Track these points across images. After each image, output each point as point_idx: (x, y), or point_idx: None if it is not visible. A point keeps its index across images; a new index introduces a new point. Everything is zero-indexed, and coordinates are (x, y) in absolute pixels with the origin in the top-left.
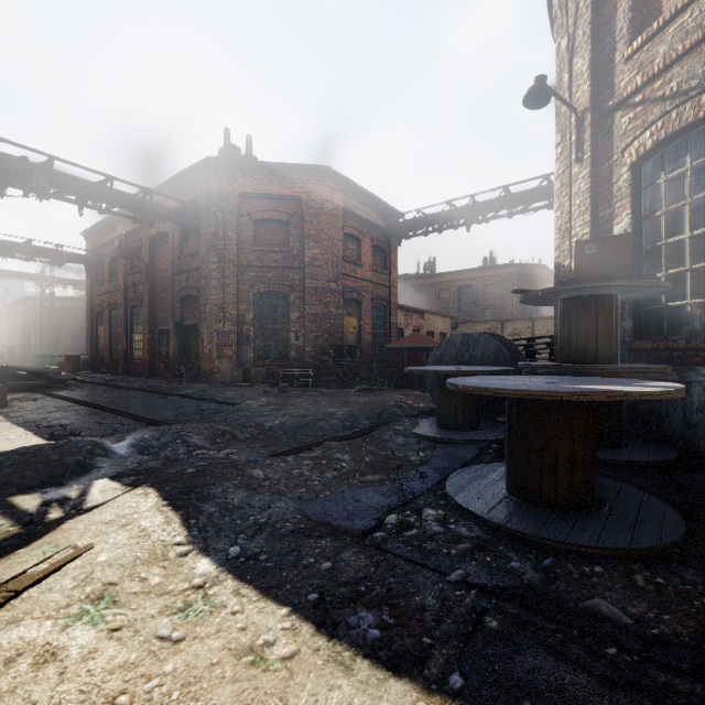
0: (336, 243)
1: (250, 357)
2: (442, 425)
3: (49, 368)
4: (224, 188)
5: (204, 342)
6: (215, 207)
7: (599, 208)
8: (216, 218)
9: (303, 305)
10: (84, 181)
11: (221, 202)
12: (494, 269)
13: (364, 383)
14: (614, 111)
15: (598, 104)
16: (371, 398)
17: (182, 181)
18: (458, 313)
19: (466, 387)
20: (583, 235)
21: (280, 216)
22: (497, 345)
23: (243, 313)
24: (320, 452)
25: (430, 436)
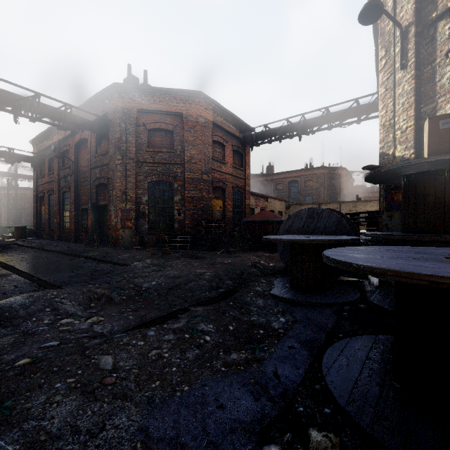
0: (207, 147)
1: (145, 228)
2: (295, 286)
3: (4, 235)
4: (126, 106)
5: (111, 216)
6: (119, 119)
7: (422, 104)
8: (120, 127)
9: (183, 191)
10: (17, 95)
11: (124, 115)
12: (312, 170)
13: (227, 246)
14: (437, 21)
15: (421, 18)
16: (233, 259)
17: (96, 101)
18: (289, 199)
19: (369, 268)
20: (407, 127)
21: (167, 126)
22: (338, 217)
23: (140, 196)
24: (184, 321)
25: (286, 298)
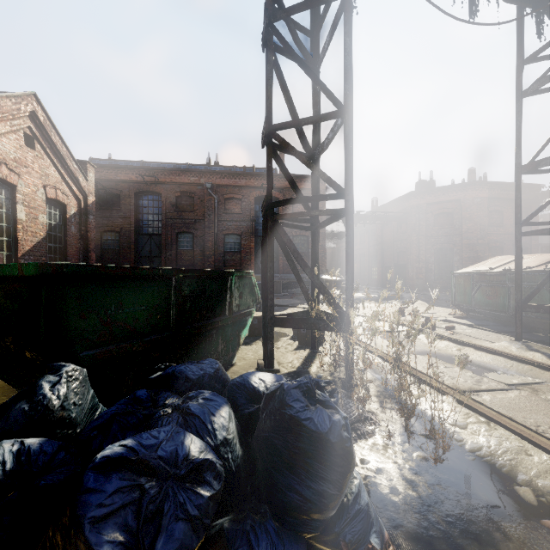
0: (482, 218)
1: (432, 279)
2: None
3: None
4: (419, 203)
5: (409, 272)
6: (414, 212)
7: None
8: (415, 217)
9: (461, 253)
10: (367, 215)
11: (418, 209)
12: None
13: None
14: None
15: None
16: None
17: (398, 201)
18: None
19: None
20: None
21: (448, 210)
22: None
23: (428, 258)
24: None
25: None
